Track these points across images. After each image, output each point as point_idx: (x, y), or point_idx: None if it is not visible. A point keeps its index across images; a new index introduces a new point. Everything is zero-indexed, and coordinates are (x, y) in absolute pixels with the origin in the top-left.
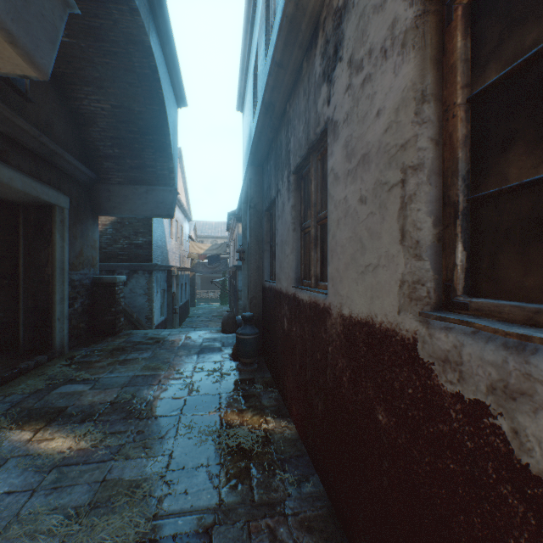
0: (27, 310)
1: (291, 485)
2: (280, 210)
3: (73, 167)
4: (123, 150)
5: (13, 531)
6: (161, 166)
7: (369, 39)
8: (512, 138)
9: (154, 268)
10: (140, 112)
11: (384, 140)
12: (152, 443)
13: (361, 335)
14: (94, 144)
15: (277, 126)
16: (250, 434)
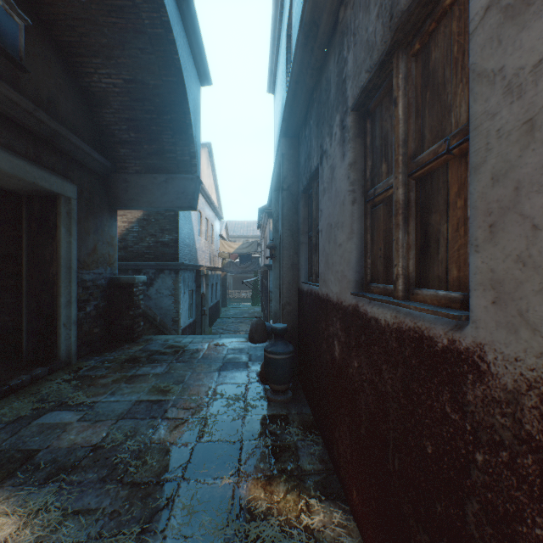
0: (31, 315)
1: None
2: (326, 180)
3: (83, 153)
4: (139, 134)
5: None
6: (181, 151)
7: None
8: None
9: (181, 267)
10: (155, 86)
11: None
12: None
13: None
14: (109, 129)
15: (321, 62)
16: (283, 541)
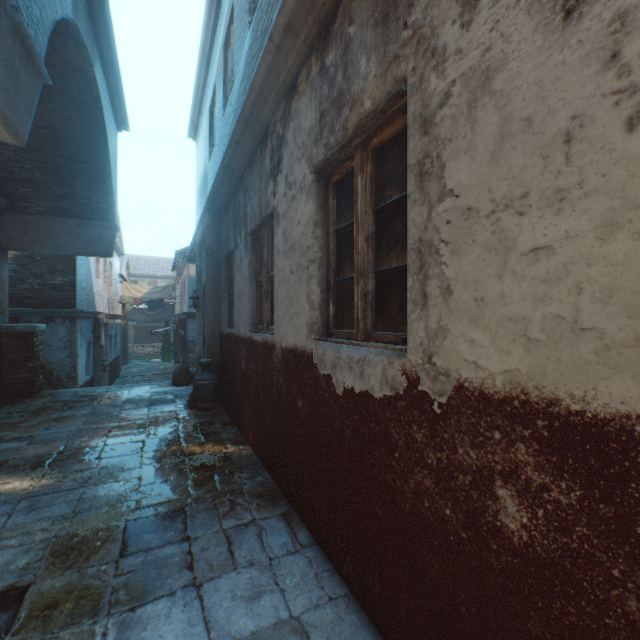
0: None
1: (247, 479)
2: (239, 263)
3: None
4: (47, 176)
5: (7, 535)
6: (98, 198)
7: (295, 174)
8: (347, 256)
9: (79, 315)
10: (74, 137)
11: (301, 240)
12: (119, 473)
13: (291, 358)
14: (7, 165)
15: (236, 186)
16: (212, 457)
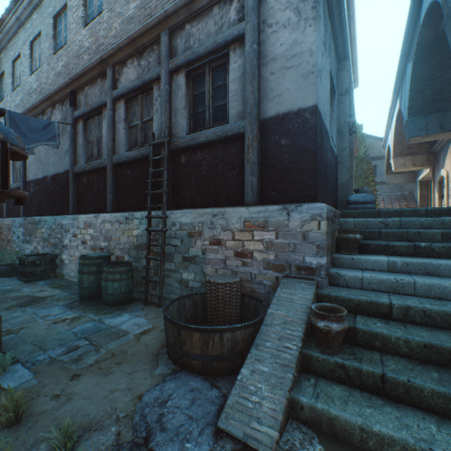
0: None
1: None
2: None
3: None
4: None
5: None
6: None
7: None
8: None
9: None
10: None
11: None
12: None
13: None
14: None
15: None
16: None
